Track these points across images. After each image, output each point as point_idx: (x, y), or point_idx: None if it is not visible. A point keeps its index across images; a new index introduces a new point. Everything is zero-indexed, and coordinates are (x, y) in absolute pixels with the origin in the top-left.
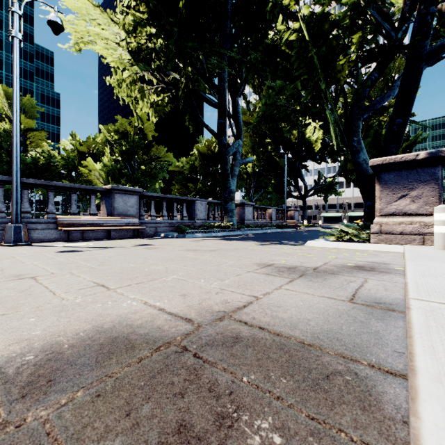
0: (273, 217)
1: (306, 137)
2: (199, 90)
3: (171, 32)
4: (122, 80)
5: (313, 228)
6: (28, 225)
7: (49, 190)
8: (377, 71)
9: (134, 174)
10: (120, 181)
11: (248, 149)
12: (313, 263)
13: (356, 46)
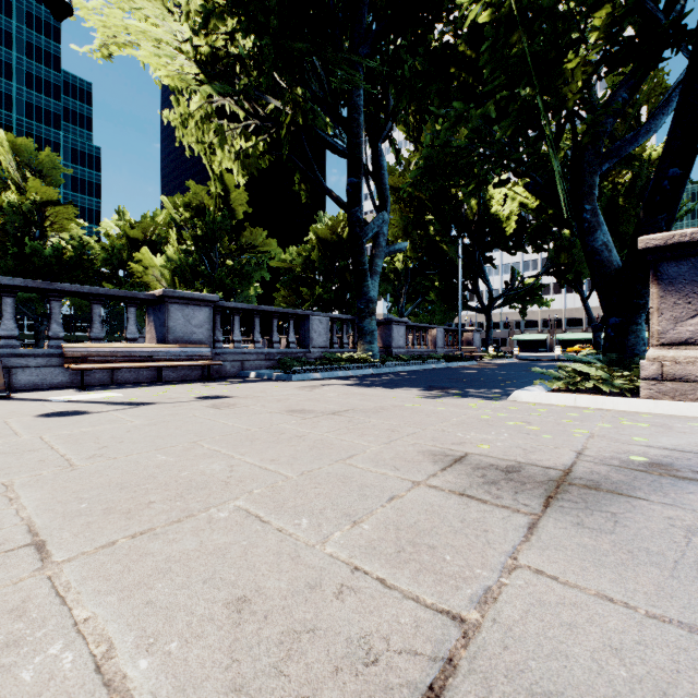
0: (439, 342)
1: (491, 211)
2: (315, 127)
3: (267, 25)
4: (189, 115)
5: (506, 360)
6: (12, 360)
7: (51, 299)
8: (626, 88)
9: (215, 274)
10: (193, 285)
11: (397, 232)
12: (552, 454)
13: (599, 34)
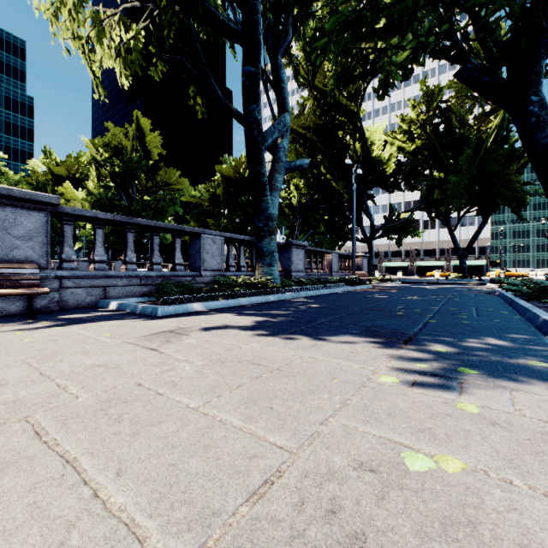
0: (334, 266)
1: (373, 155)
2: (203, 0)
3: None
4: (60, 1)
5: (393, 283)
6: None
7: None
8: None
9: (132, 207)
10: None
11: None
12: None
13: None
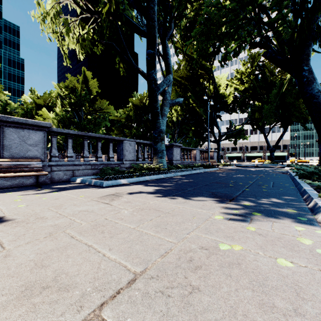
0: (197, 157)
1: (220, 92)
2: (125, 14)
3: None
4: (46, 13)
5: (231, 167)
6: None
7: None
8: None
9: (81, 122)
10: (70, 128)
11: None
12: None
13: None
